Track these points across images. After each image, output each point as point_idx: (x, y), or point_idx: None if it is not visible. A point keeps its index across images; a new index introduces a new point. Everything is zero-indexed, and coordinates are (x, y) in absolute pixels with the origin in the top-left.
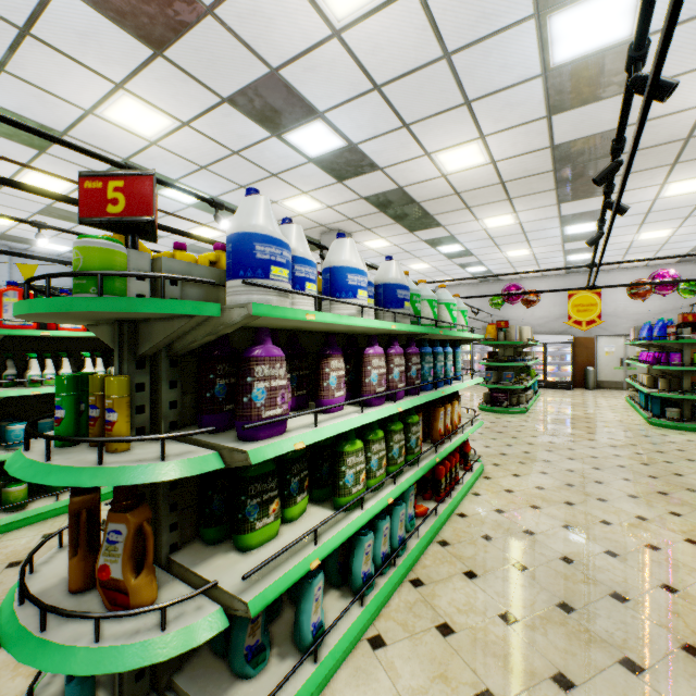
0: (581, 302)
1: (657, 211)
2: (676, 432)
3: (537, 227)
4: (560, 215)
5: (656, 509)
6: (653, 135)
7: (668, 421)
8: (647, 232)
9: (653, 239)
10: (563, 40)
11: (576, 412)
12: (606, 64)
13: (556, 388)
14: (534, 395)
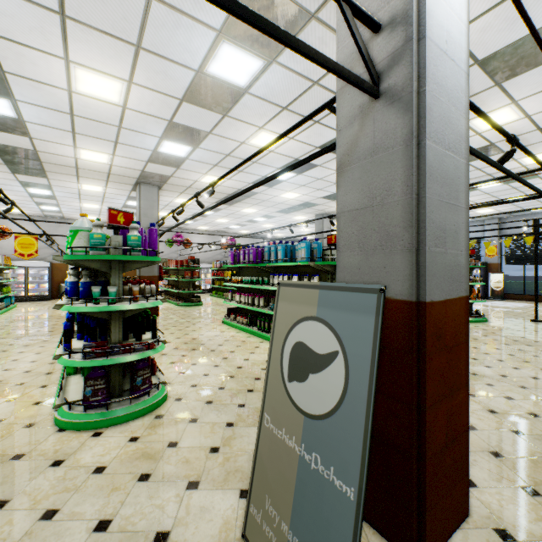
0: (25, 242)
1: (85, 195)
2: None
3: (3, 182)
4: (19, 180)
5: (35, 347)
6: (57, 160)
7: None
8: (87, 204)
9: (93, 208)
10: None
11: (37, 313)
12: (8, 121)
13: (37, 301)
14: (9, 306)
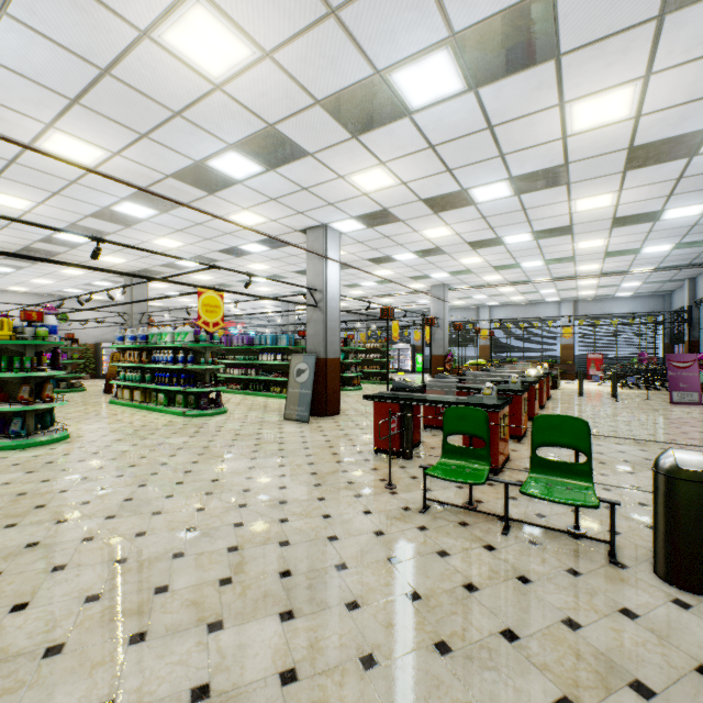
0: None
1: (54, 275)
2: (68, 393)
3: None
4: None
5: (88, 407)
6: (73, 258)
7: (63, 389)
8: (41, 280)
9: (40, 283)
10: (63, 235)
11: None
12: (71, 243)
13: None
14: None
